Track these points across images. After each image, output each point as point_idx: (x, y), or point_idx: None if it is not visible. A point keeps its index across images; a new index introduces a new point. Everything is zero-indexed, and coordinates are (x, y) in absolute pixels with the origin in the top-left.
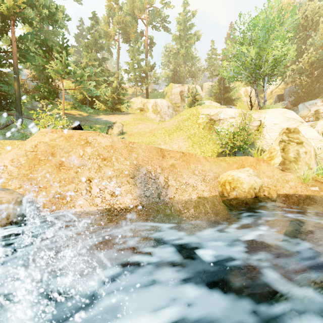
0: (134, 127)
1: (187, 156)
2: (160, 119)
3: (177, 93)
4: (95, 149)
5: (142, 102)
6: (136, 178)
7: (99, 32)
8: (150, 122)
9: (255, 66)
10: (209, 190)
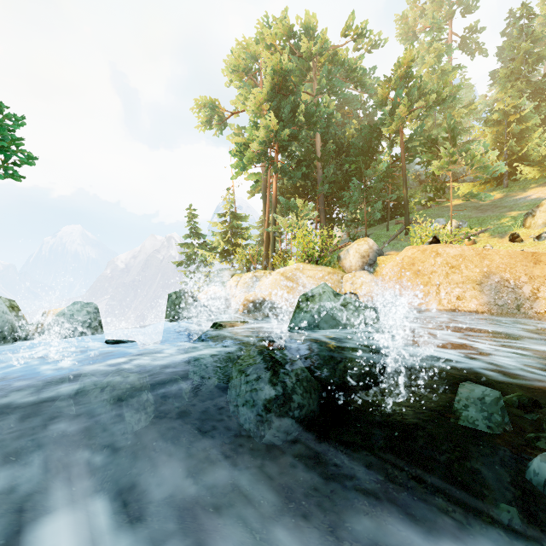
0: None
1: None
2: None
3: None
4: (443, 259)
5: None
6: (482, 285)
7: (532, 34)
8: None
9: None
10: None
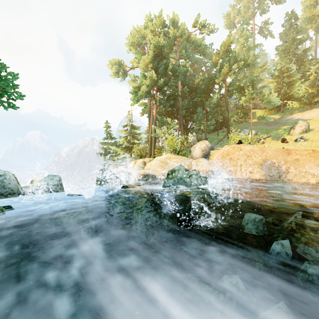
0: None
1: (318, 153)
2: None
3: None
4: (243, 152)
5: None
6: (262, 166)
7: (296, 28)
8: None
9: None
10: None
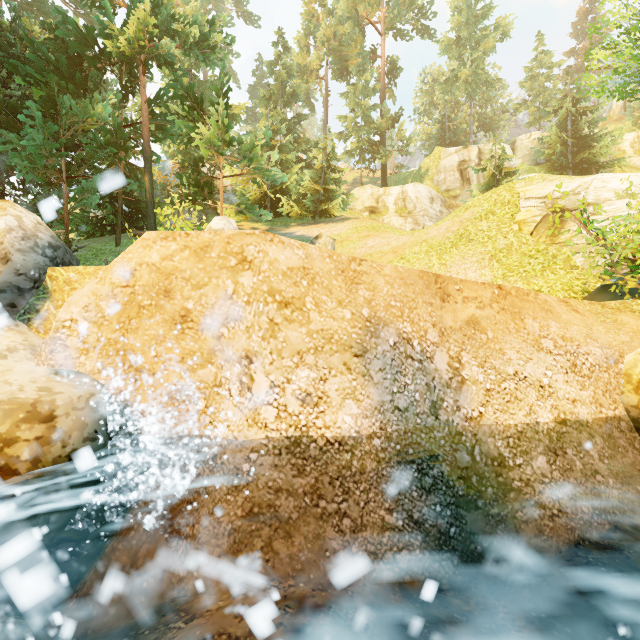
0: (358, 244)
1: (512, 297)
2: (414, 228)
3: (452, 166)
4: (261, 276)
5: (373, 195)
6: (368, 358)
7: (289, 66)
8: (392, 232)
9: None
10: (594, 400)
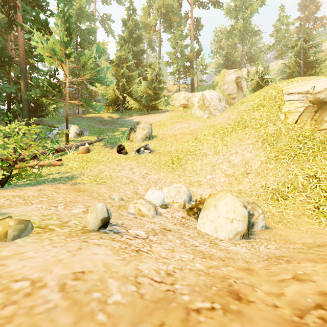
0: (169, 128)
1: None
2: (209, 116)
3: (231, 80)
4: None
5: (185, 97)
6: None
7: (135, 20)
8: (192, 119)
9: None
10: None
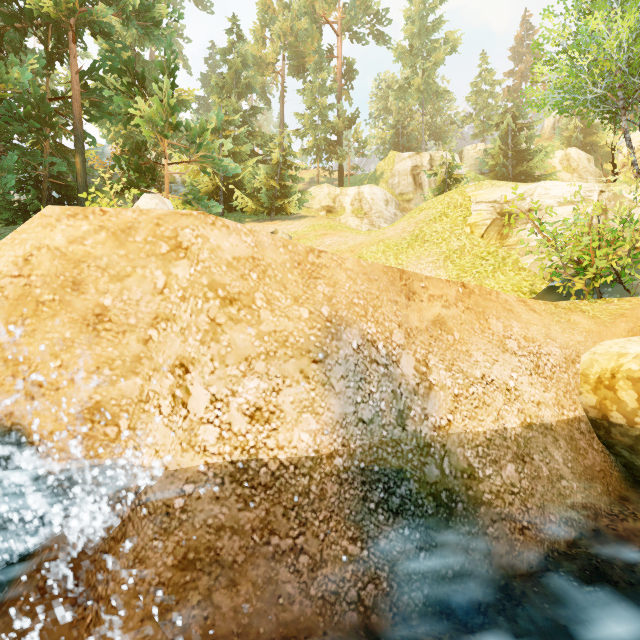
0: (315, 243)
1: (476, 296)
2: (370, 229)
3: (405, 171)
4: (200, 267)
5: (330, 195)
6: (329, 364)
7: (243, 55)
8: (349, 231)
9: (620, 74)
10: (556, 401)
